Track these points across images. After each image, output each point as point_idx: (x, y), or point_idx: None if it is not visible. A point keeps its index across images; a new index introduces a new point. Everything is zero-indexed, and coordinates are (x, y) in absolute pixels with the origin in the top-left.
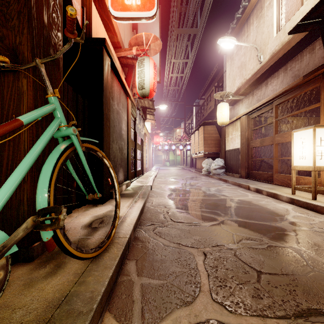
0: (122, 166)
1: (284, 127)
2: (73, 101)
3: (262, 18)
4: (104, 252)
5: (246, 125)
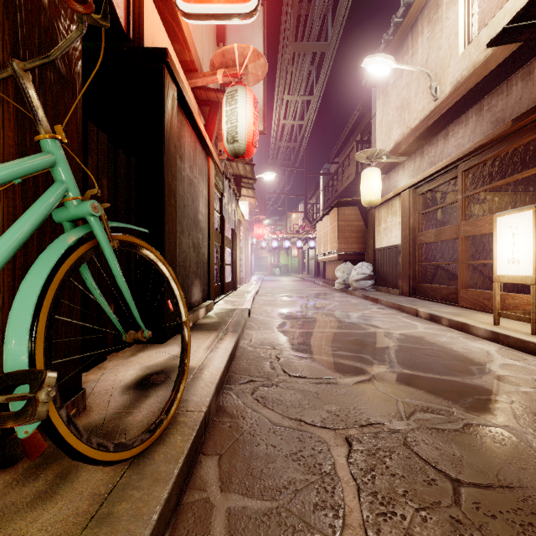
0: (199, 276)
1: (474, 209)
2: (109, 159)
3: (438, 24)
4: (156, 445)
5: (410, 205)
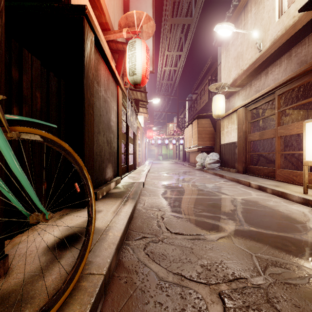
0: (111, 161)
1: (282, 120)
2: (42, 79)
3: (262, 4)
4: None
5: (243, 117)
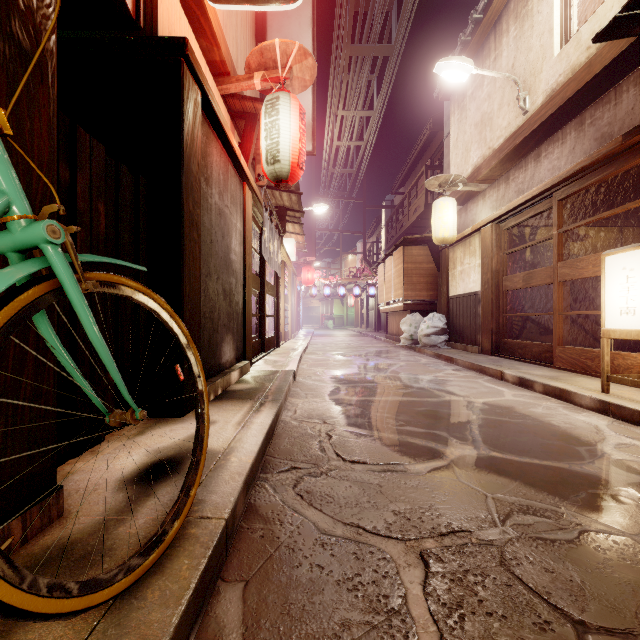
0: (232, 330)
1: (571, 248)
2: (108, 179)
3: (528, 20)
4: (151, 574)
5: (493, 243)
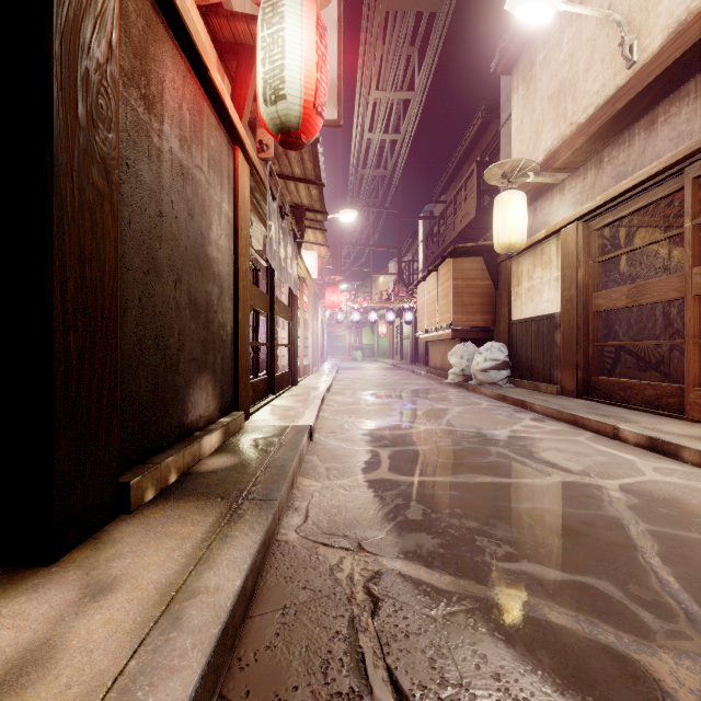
0: (211, 367)
1: (681, 255)
2: None
3: None
4: None
5: (579, 249)
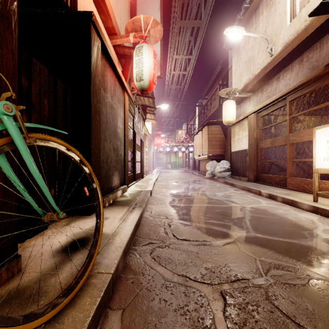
0: (118, 169)
1: (295, 126)
2: (50, 86)
3: (273, 7)
4: (67, 307)
5: (254, 124)
